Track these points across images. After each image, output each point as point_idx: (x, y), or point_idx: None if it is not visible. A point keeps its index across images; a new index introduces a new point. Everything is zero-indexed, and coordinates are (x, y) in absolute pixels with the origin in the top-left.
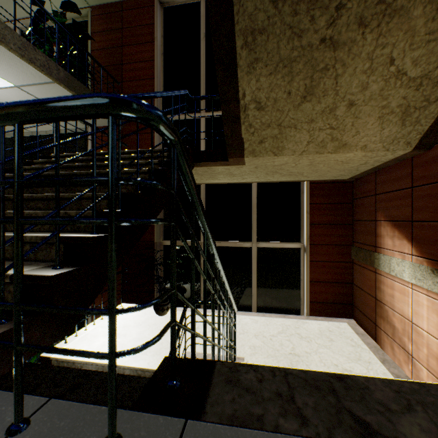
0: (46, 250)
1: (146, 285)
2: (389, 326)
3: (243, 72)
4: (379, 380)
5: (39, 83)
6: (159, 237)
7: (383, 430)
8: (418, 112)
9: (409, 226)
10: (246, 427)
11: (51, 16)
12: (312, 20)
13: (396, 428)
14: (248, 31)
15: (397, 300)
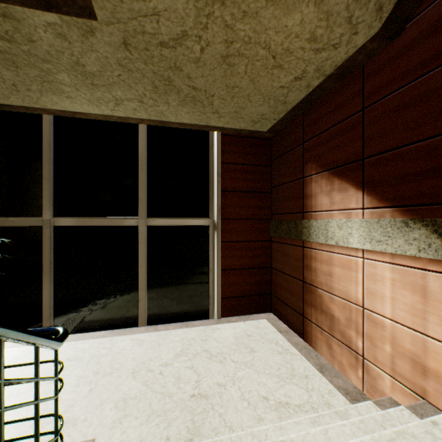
0: None
1: None
2: (324, 316)
3: None
4: None
5: None
6: None
7: None
8: None
9: (359, 168)
10: None
11: None
12: None
13: None
14: None
15: (339, 278)
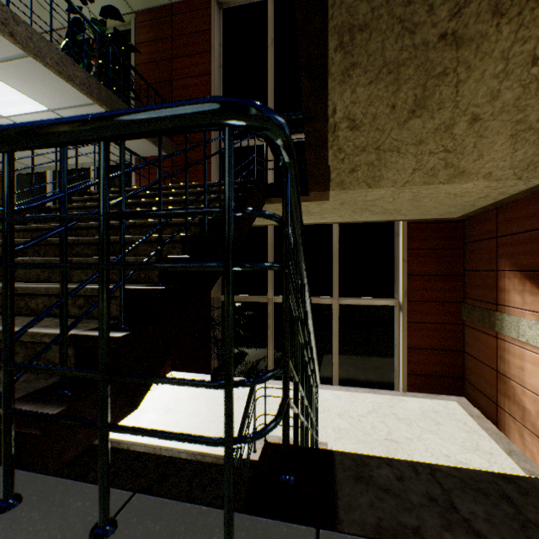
0: None
1: (201, 350)
2: (516, 407)
3: (335, 82)
4: None
5: (77, 105)
6: (216, 291)
7: None
8: None
9: None
10: None
11: (92, 24)
12: (430, 11)
13: None
14: (345, 28)
15: (529, 373)
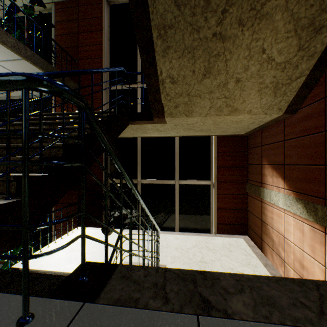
0: (3, 185)
1: (97, 213)
2: (270, 240)
3: (159, 56)
4: (228, 273)
5: (11, 59)
6: None
7: (218, 305)
8: (285, 87)
9: (282, 168)
10: (125, 306)
11: (20, 9)
12: (206, 20)
13: (227, 303)
14: (161, 26)
15: (275, 221)
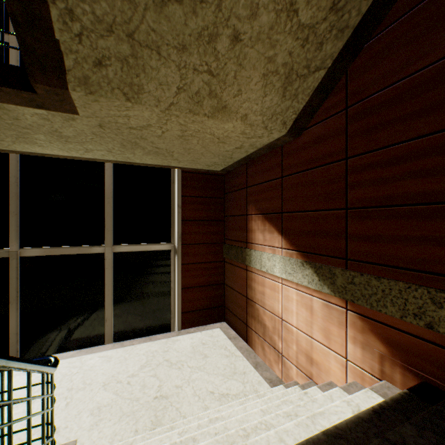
0: None
1: None
2: (260, 325)
3: None
4: None
5: None
6: None
7: None
8: (299, 82)
9: (280, 218)
10: None
11: None
12: None
13: None
14: None
15: (268, 297)
